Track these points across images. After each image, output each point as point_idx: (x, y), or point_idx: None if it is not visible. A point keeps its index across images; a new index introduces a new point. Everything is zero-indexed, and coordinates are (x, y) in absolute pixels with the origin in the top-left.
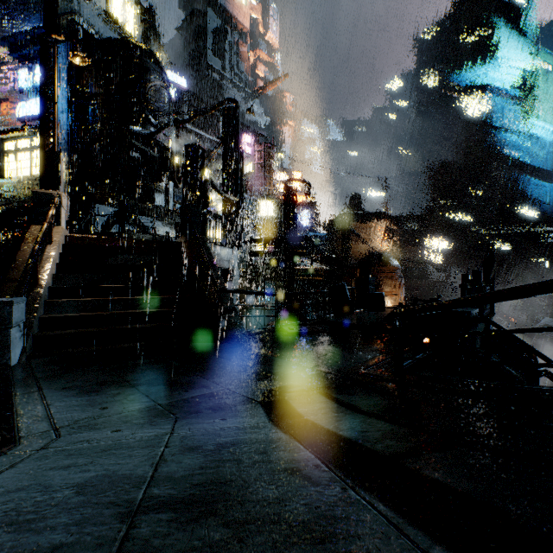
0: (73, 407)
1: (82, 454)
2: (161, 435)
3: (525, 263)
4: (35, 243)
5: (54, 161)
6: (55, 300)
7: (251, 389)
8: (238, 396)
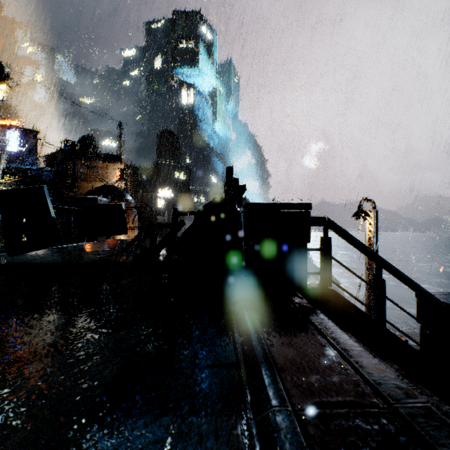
0: None
1: None
2: None
3: None
4: None
5: None
6: None
7: None
8: None
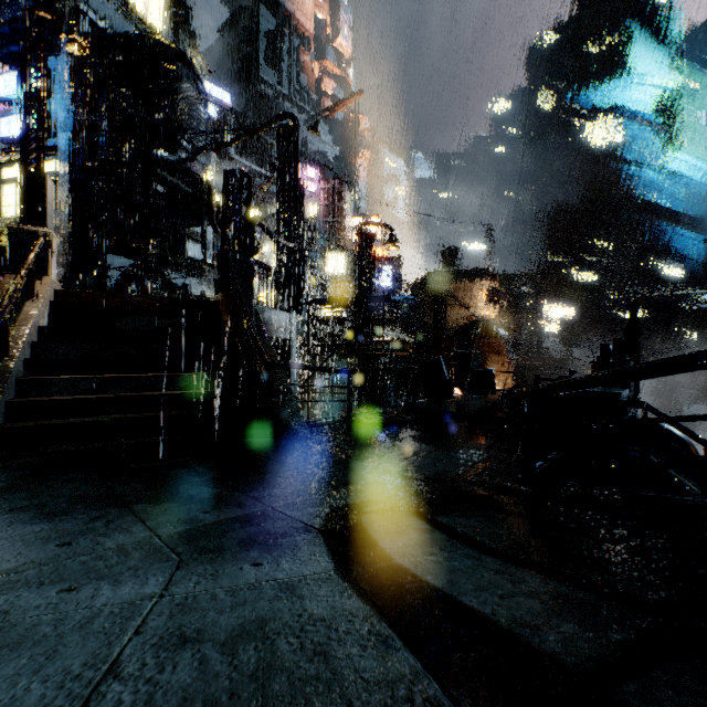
0: (12, 543)
1: None
2: (140, 601)
3: (667, 335)
4: (4, 296)
5: (38, 185)
6: (33, 377)
7: (308, 508)
8: (287, 519)
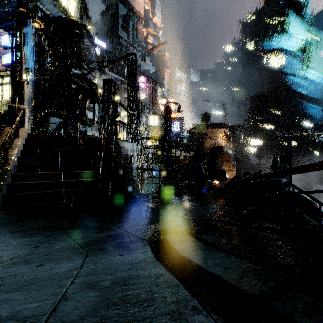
0: (14, 246)
1: (3, 289)
2: (72, 270)
3: (305, 153)
4: (6, 136)
5: (20, 86)
6: (18, 173)
7: (142, 231)
8: (133, 236)
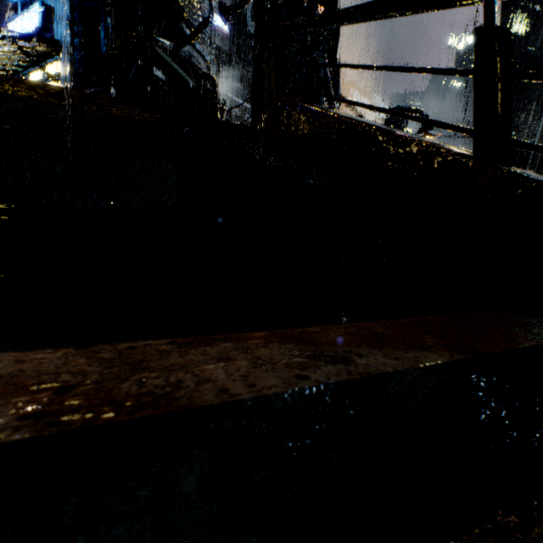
0: None
1: None
2: None
3: None
4: None
5: None
6: None
7: None
8: None
